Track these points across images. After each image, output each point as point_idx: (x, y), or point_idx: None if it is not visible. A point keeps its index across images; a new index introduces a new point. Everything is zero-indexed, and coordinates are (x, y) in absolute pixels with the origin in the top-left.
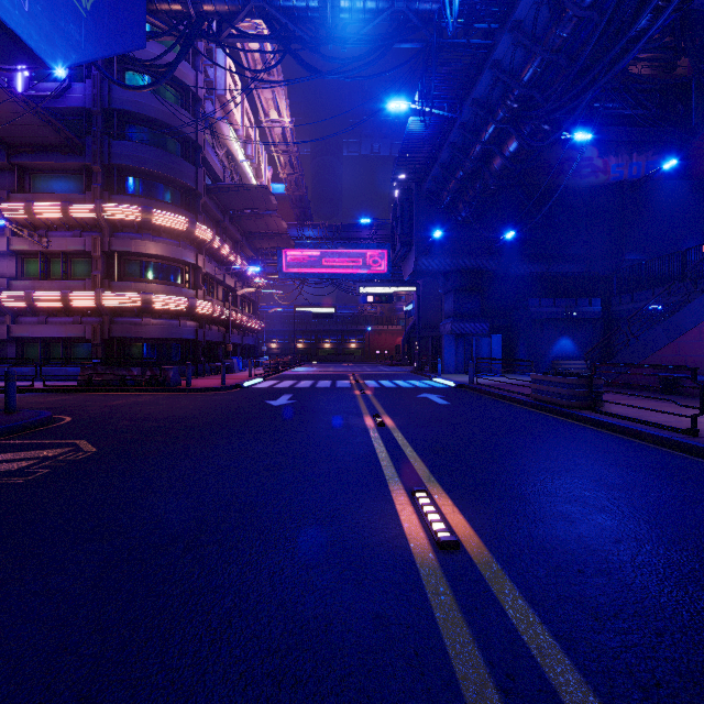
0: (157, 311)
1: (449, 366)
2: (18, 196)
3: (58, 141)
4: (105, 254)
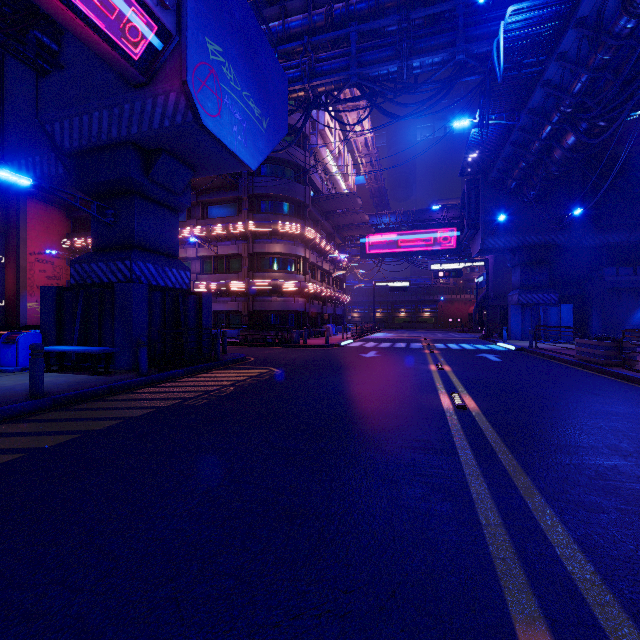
0: (281, 292)
1: (515, 333)
2: (201, 222)
3: (224, 184)
4: (249, 255)
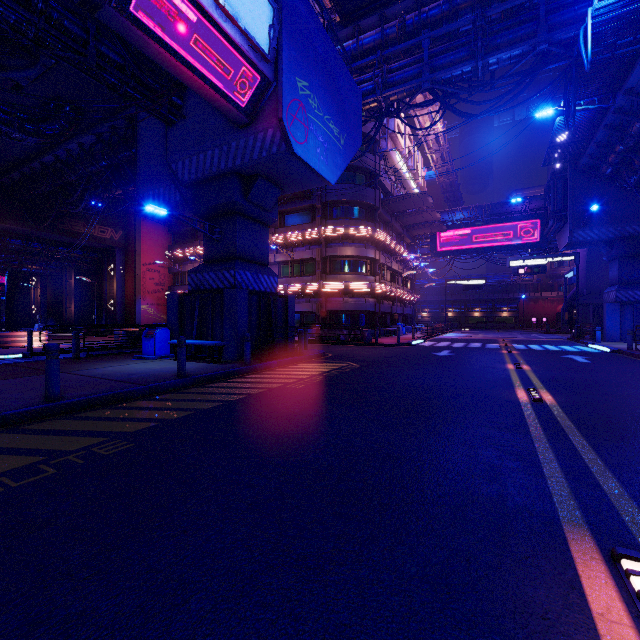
0: (352, 293)
1: (612, 334)
2: (279, 230)
3: (299, 194)
4: (322, 259)
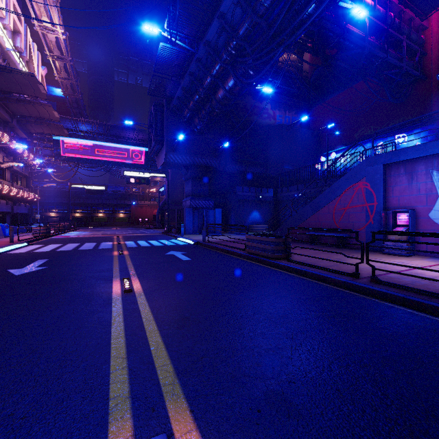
0: None
1: (189, 229)
2: None
3: None
4: None
